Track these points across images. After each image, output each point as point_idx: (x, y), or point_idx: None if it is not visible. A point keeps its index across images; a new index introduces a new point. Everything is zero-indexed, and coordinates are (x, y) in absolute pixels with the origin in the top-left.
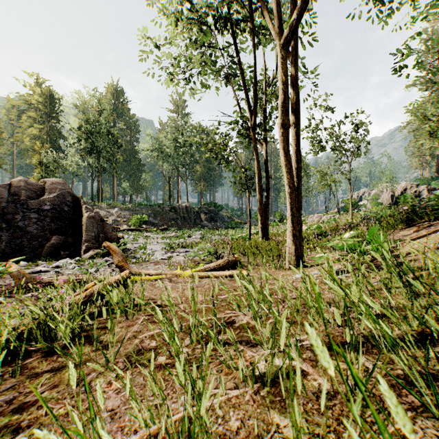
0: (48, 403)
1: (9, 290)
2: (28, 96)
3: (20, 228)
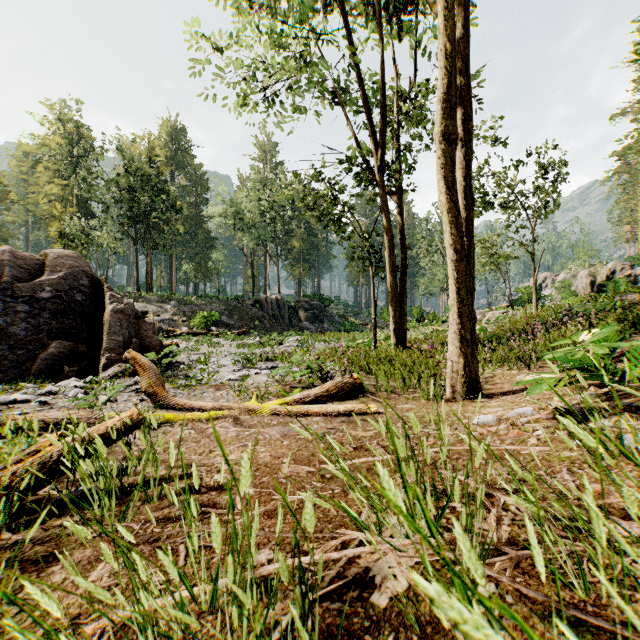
0: None
1: None
2: (47, 138)
3: None
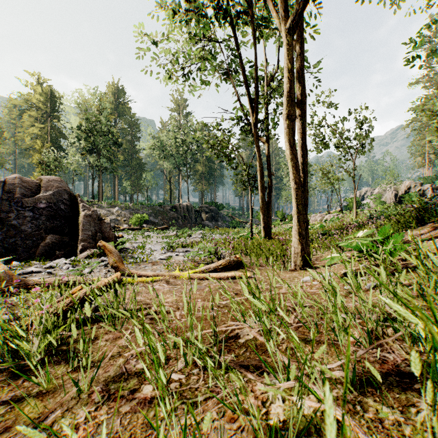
0: None
1: None
2: (29, 95)
3: (14, 226)
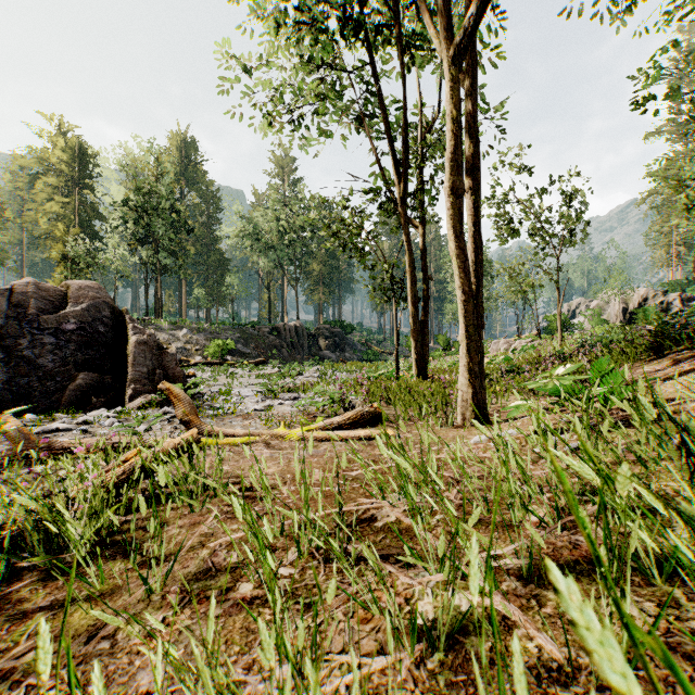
0: (32, 676)
1: (3, 461)
2: (45, 152)
3: (27, 359)
